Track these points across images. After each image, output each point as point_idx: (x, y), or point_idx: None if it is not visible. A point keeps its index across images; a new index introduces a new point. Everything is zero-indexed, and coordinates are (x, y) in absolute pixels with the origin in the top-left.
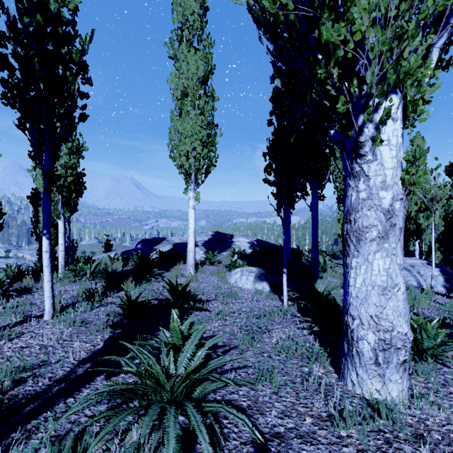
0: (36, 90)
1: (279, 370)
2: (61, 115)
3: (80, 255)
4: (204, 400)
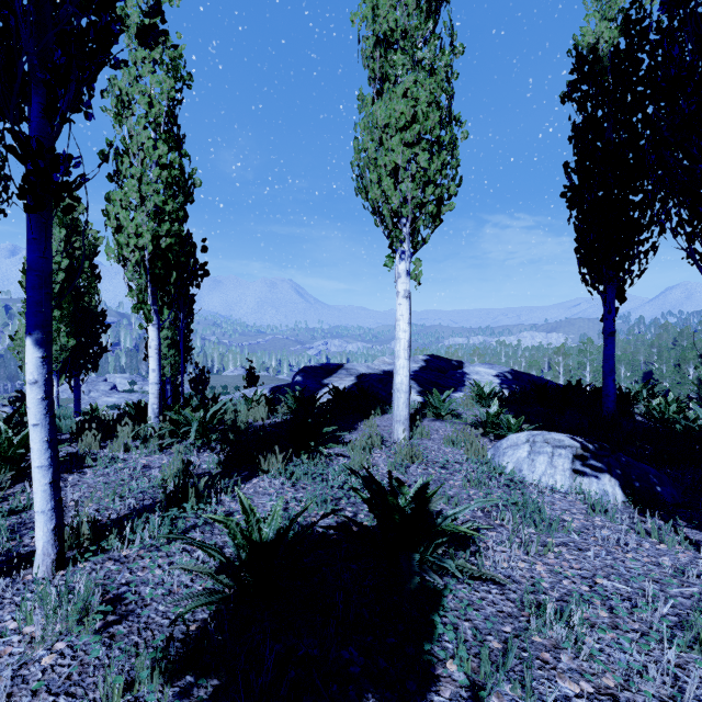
0: None
1: None
2: None
3: (220, 390)
4: None
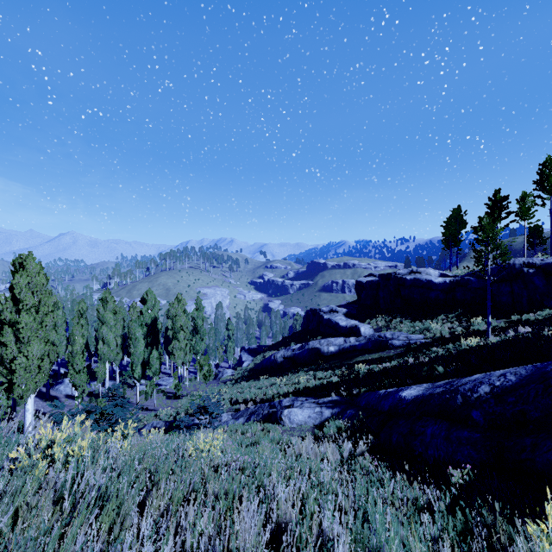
0: None
1: None
2: None
3: None
4: None
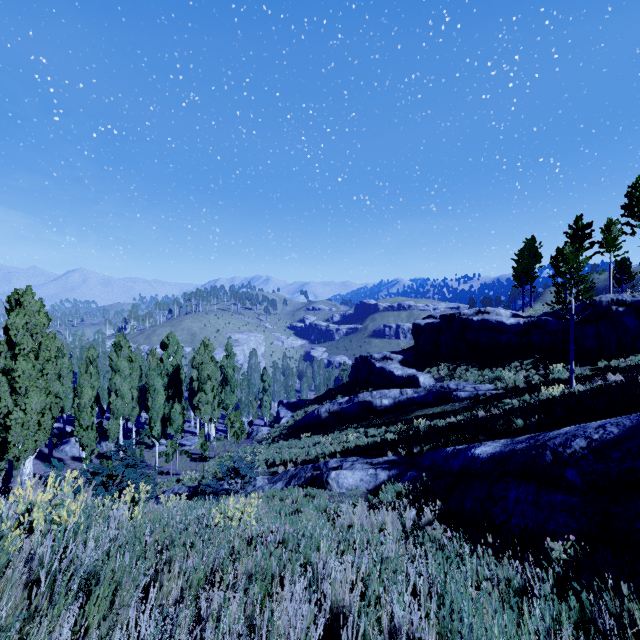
0: None
1: None
2: None
3: None
4: None
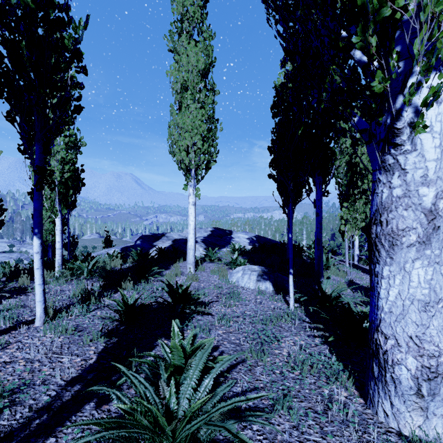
0: (25, 78)
1: (296, 393)
2: (54, 105)
3: (81, 249)
4: (212, 440)
